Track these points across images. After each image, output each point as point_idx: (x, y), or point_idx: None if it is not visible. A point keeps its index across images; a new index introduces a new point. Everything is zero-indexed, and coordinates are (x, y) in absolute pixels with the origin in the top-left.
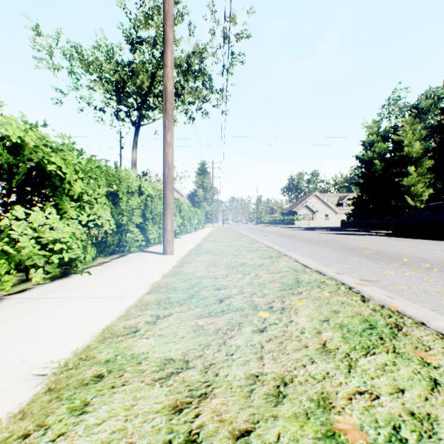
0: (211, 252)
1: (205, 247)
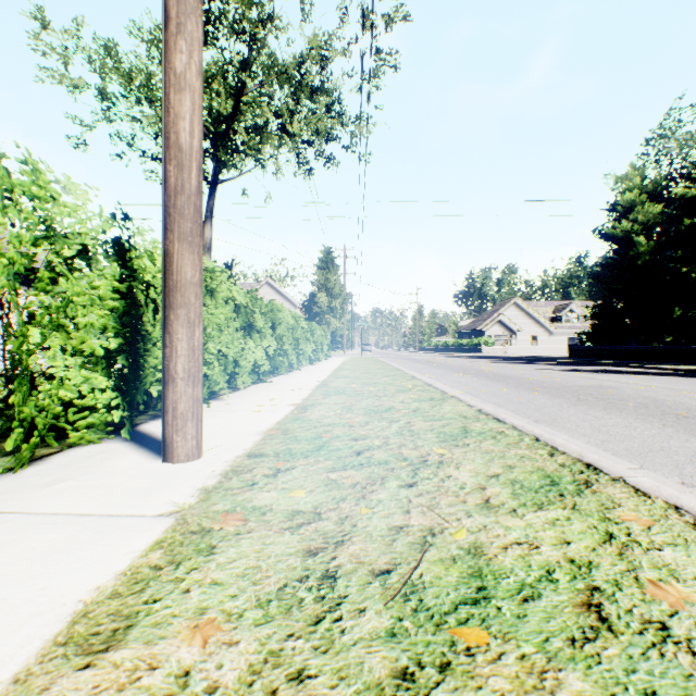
0: (327, 447)
1: (316, 416)
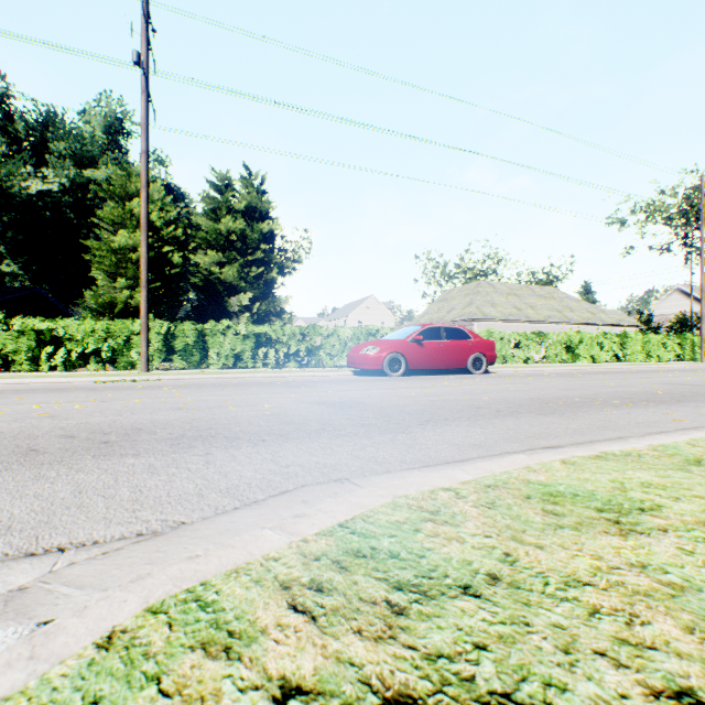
0: None
1: None
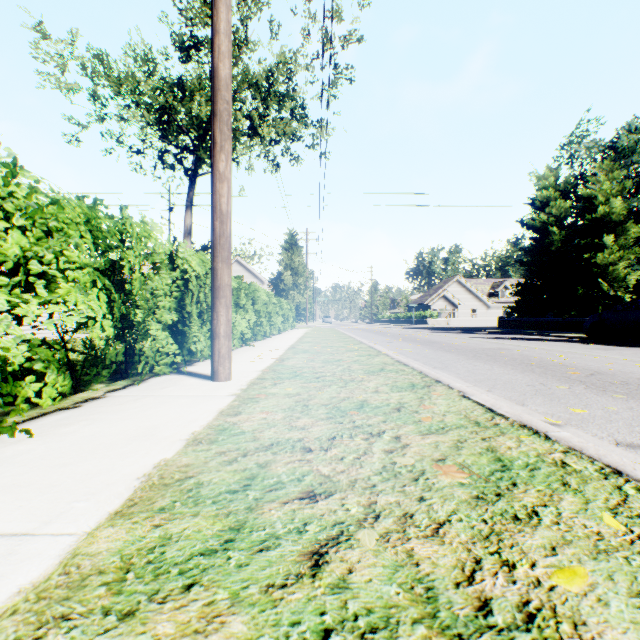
0: (300, 375)
1: (291, 363)
